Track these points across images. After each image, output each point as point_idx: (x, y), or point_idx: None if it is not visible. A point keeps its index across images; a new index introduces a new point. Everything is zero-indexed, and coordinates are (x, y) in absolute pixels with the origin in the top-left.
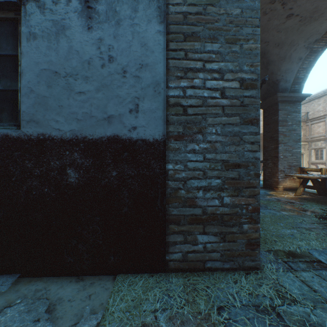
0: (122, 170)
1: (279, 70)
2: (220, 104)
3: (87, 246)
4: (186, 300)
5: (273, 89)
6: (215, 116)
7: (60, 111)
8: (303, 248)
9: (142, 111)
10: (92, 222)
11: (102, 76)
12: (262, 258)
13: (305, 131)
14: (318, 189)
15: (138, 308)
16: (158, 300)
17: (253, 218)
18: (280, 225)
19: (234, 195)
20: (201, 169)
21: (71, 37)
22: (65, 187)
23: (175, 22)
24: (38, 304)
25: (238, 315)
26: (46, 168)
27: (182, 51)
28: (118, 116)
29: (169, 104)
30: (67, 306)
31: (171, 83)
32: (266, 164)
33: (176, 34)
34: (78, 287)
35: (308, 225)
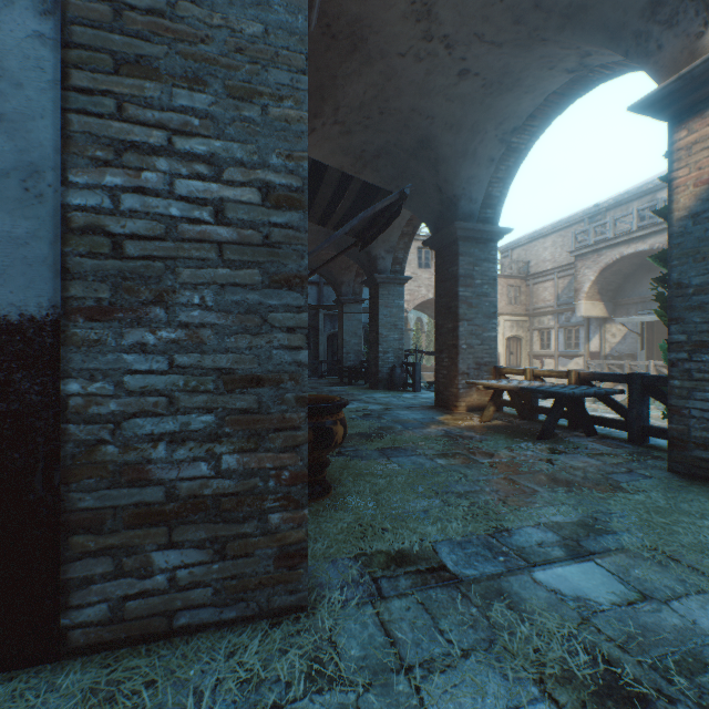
0: None
1: (458, 176)
2: (213, 237)
3: None
4: None
5: (450, 213)
6: (200, 264)
7: None
8: (430, 540)
9: None
10: None
11: None
12: (335, 577)
13: (524, 295)
14: (518, 409)
15: None
16: None
17: (293, 498)
18: (418, 490)
19: (249, 450)
20: (162, 392)
21: None
22: None
23: (89, 20)
24: None
25: None
26: None
27: (110, 97)
28: None
29: (73, 228)
30: None
31: (79, 174)
32: (440, 360)
33: (93, 53)
34: None
35: (467, 486)
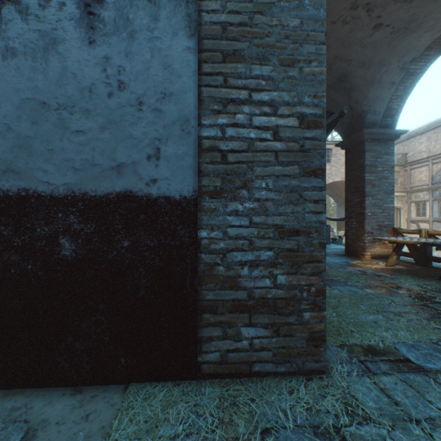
0: (138, 239)
1: (366, 98)
2: (272, 148)
3: (88, 344)
4: (221, 420)
5: (358, 123)
6: (265, 164)
7: (50, 157)
8: (388, 341)
9: (165, 158)
10: (95, 310)
11: (109, 109)
12: (332, 356)
13: (403, 178)
14: (416, 258)
15: (152, 434)
16: (182, 420)
17: (317, 304)
18: (362, 308)
19: (292, 273)
20: (246, 238)
21: (66, 54)
22: (56, 262)
23: (211, 35)
24: (11, 430)
25: (289, 440)
26: (30, 237)
27: (220, 75)
28: (131, 165)
29: (203, 149)
30: (52, 432)
31: (206, 119)
32: (349, 223)
33: (212, 53)
34: (73, 403)
35: (398, 308)
